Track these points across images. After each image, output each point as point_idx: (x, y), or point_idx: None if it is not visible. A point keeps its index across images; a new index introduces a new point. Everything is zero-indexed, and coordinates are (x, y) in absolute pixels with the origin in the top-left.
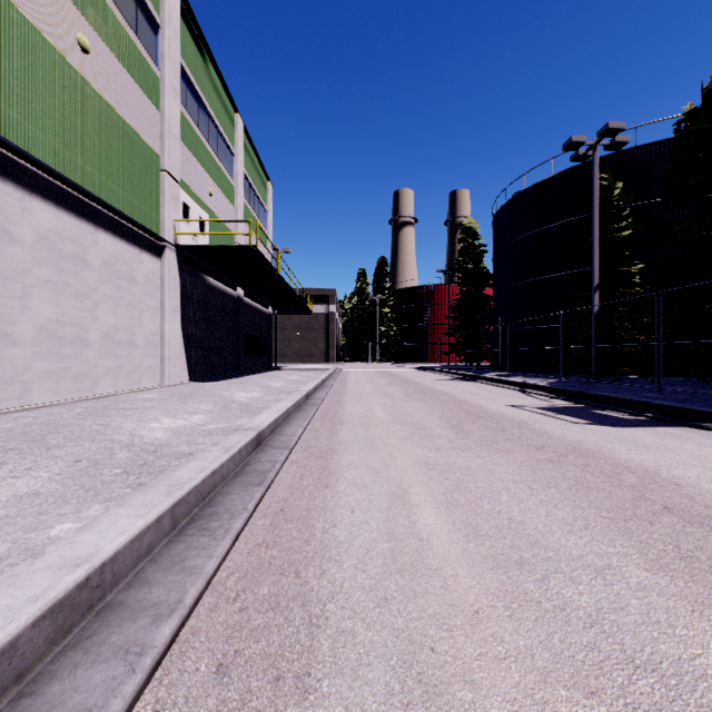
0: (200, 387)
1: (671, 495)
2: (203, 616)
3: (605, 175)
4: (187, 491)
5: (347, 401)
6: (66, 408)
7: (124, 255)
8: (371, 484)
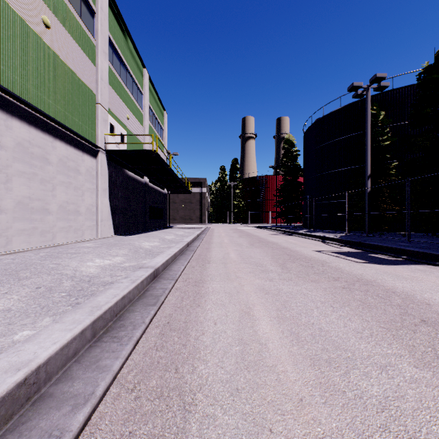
0: (121, 239)
1: (425, 312)
2: (108, 404)
3: (374, 107)
4: (104, 311)
5: (213, 248)
6: (34, 253)
7: (72, 156)
8: (227, 304)
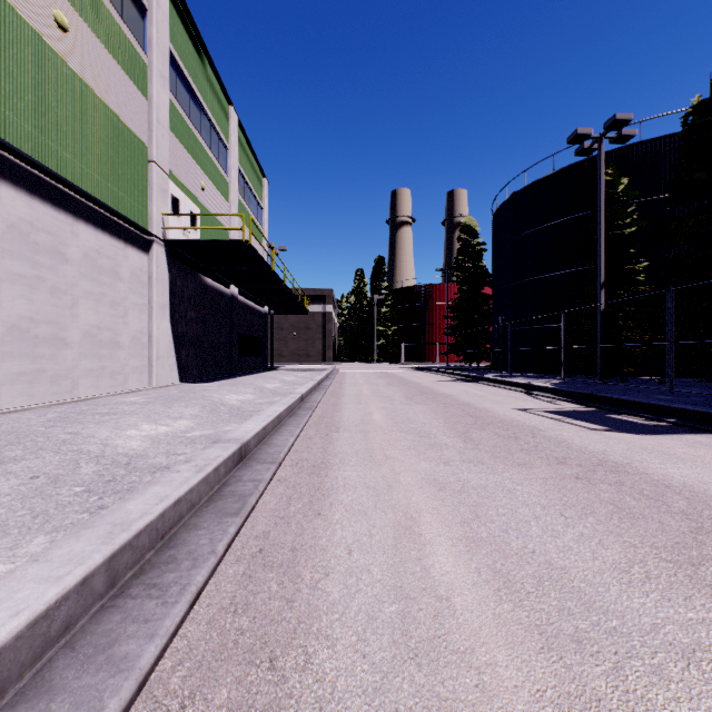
0: (190, 389)
1: None
2: None
3: (610, 170)
4: (135, 532)
5: (344, 404)
6: (37, 413)
7: (107, 249)
8: (371, 511)
